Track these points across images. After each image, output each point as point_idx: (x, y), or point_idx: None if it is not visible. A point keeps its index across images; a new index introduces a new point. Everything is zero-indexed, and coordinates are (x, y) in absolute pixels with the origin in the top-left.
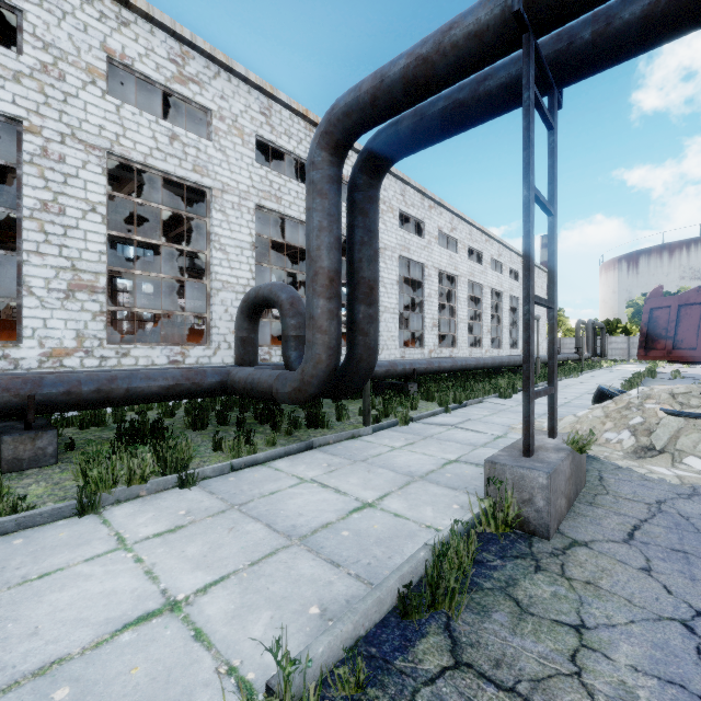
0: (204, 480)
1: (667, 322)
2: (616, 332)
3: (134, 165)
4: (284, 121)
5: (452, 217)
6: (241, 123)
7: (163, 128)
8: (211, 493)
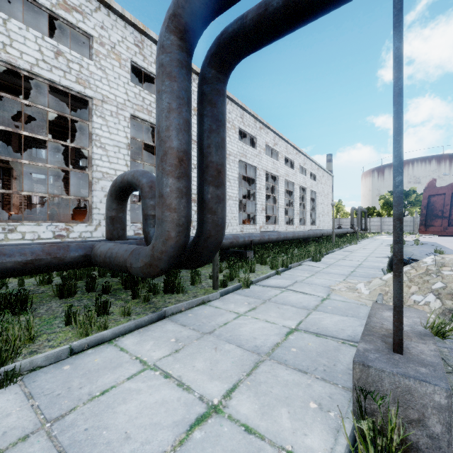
0: (33, 371)
1: (443, 205)
2: (373, 215)
3: (21, 72)
4: (154, 53)
5: (275, 136)
6: (118, 50)
7: (49, 44)
8: (29, 396)
